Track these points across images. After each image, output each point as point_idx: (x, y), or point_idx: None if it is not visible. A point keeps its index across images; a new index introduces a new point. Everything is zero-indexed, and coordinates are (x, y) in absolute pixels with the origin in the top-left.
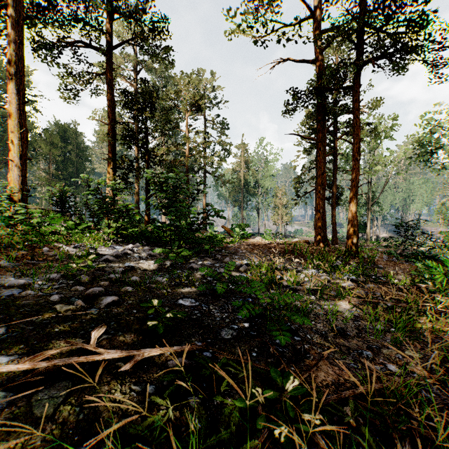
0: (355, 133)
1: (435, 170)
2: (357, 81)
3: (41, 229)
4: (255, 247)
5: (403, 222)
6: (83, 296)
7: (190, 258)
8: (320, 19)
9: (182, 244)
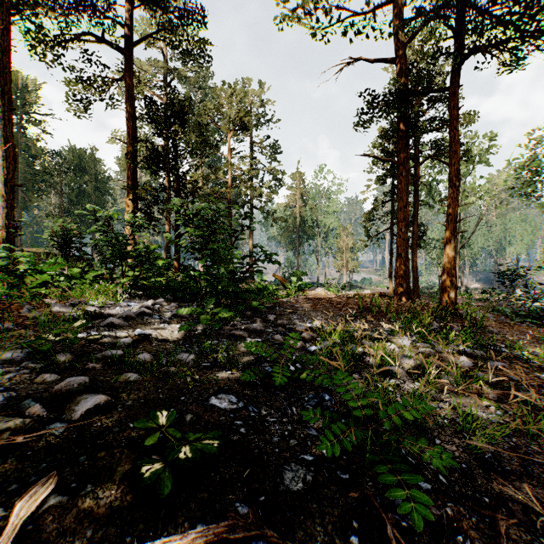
0: (452, 150)
1: (541, 203)
2: (456, 80)
3: (27, 279)
4: (319, 302)
5: (508, 270)
6: (50, 393)
7: (231, 321)
8: (402, 5)
9: (220, 299)
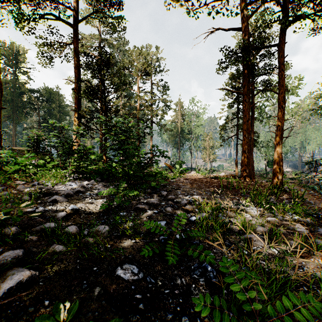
0: (280, 84)
1: None
2: (282, 39)
3: (5, 168)
4: (194, 182)
5: (312, 160)
6: None
7: (137, 197)
8: None
9: (131, 181)
